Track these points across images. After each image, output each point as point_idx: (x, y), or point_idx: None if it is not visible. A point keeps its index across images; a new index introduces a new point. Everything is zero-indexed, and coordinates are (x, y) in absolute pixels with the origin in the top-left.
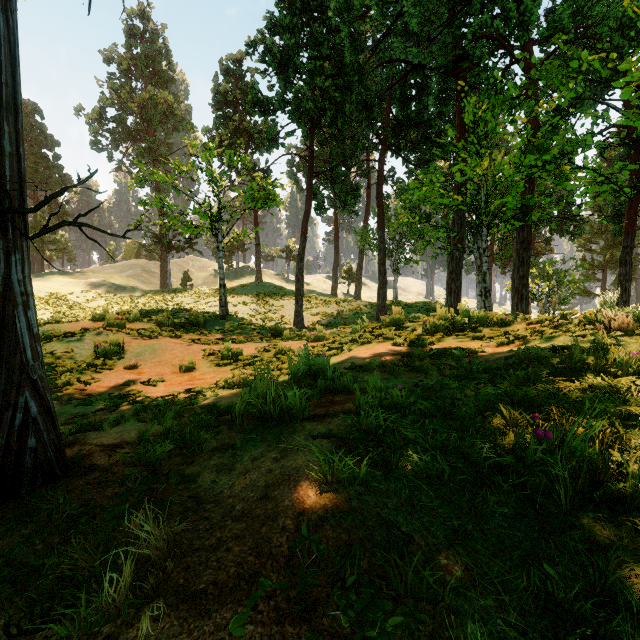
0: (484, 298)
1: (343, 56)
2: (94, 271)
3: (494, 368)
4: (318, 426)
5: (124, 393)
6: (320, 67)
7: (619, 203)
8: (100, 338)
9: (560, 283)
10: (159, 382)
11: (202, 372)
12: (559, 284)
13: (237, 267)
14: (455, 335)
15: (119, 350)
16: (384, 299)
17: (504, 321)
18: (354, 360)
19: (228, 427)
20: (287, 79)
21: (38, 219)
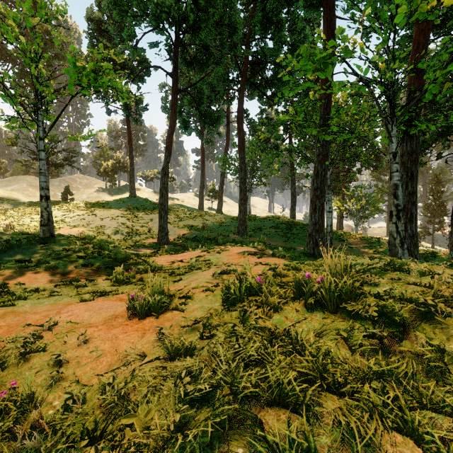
0: (396, 219)
1: None
2: None
3: None
4: None
5: None
6: None
7: (423, 141)
8: None
9: (368, 202)
10: None
11: None
12: (367, 203)
13: (119, 185)
14: None
15: None
16: (244, 214)
17: None
18: None
19: None
20: None
21: None
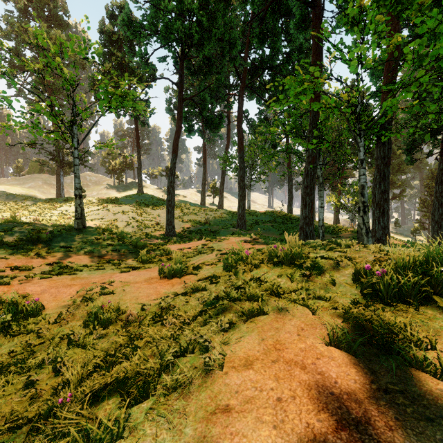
0: (363, 213)
1: None
2: None
3: None
4: None
5: None
6: None
7: (413, 139)
8: None
9: None
10: None
11: None
12: None
13: (126, 182)
14: None
15: None
16: (243, 209)
17: None
18: None
19: None
20: (158, 6)
21: None
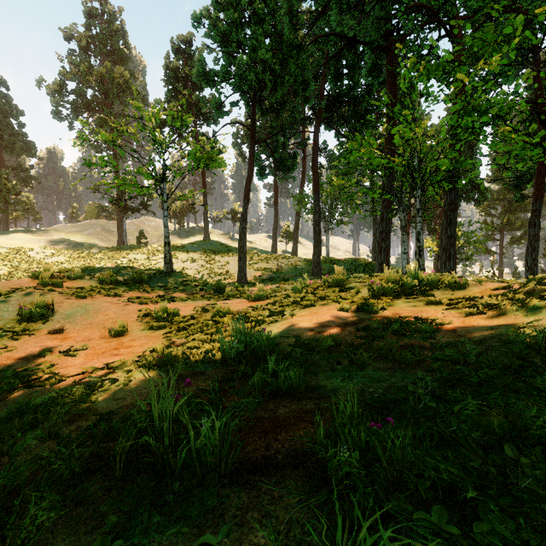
0: (418, 257)
1: (282, 33)
2: (57, 230)
3: (505, 364)
4: (249, 513)
5: (33, 367)
6: (261, 41)
7: (521, 173)
8: (29, 298)
9: (467, 242)
10: (80, 351)
11: (133, 337)
12: (466, 243)
13: (188, 227)
14: (405, 298)
15: (46, 312)
16: (319, 256)
17: (456, 283)
18: (299, 331)
19: (102, 480)
20: (231, 53)
21: (3, 181)
